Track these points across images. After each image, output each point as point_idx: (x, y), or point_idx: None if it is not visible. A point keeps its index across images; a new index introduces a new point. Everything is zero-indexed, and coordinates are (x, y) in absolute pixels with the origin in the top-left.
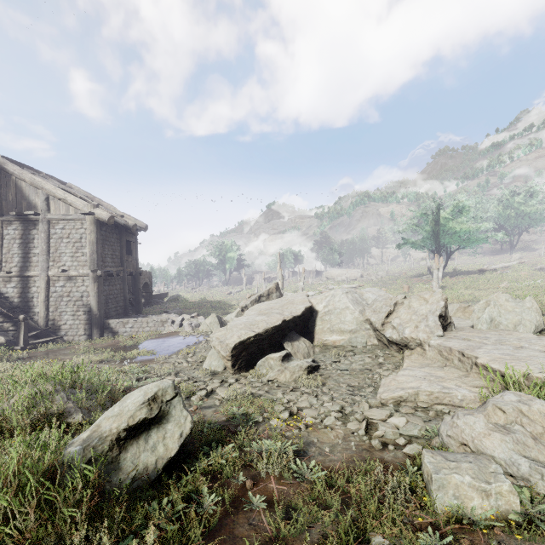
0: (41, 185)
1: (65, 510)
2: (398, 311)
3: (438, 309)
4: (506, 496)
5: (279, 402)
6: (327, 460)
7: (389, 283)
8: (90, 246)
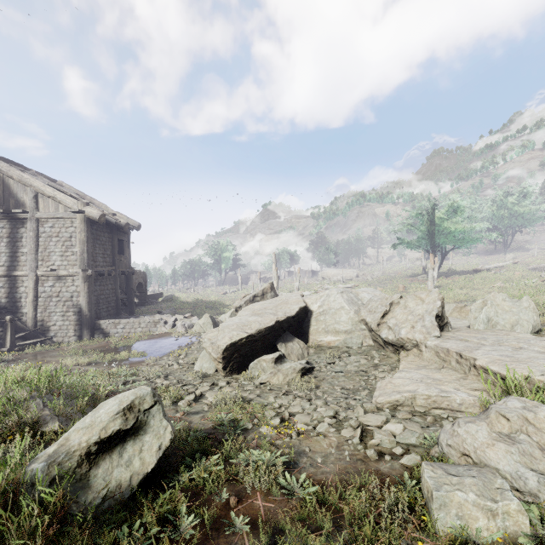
0: (29, 182)
1: (20, 539)
2: (394, 311)
3: (434, 309)
4: (514, 516)
5: (270, 407)
6: (319, 472)
7: (385, 283)
8: (80, 245)
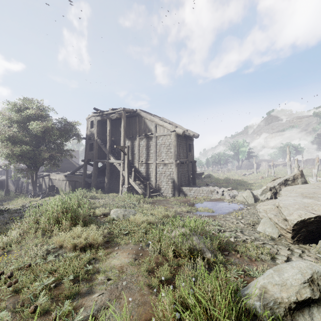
0: (153, 120)
1: None
2: None
3: None
4: None
5: None
6: None
7: None
8: (174, 148)
